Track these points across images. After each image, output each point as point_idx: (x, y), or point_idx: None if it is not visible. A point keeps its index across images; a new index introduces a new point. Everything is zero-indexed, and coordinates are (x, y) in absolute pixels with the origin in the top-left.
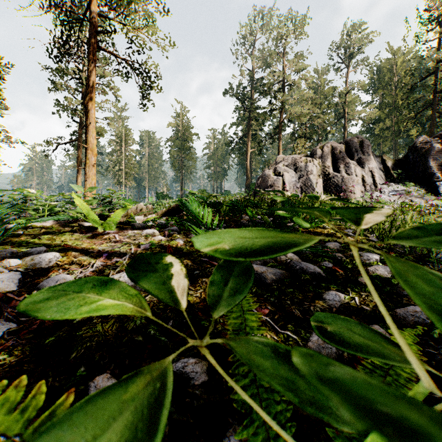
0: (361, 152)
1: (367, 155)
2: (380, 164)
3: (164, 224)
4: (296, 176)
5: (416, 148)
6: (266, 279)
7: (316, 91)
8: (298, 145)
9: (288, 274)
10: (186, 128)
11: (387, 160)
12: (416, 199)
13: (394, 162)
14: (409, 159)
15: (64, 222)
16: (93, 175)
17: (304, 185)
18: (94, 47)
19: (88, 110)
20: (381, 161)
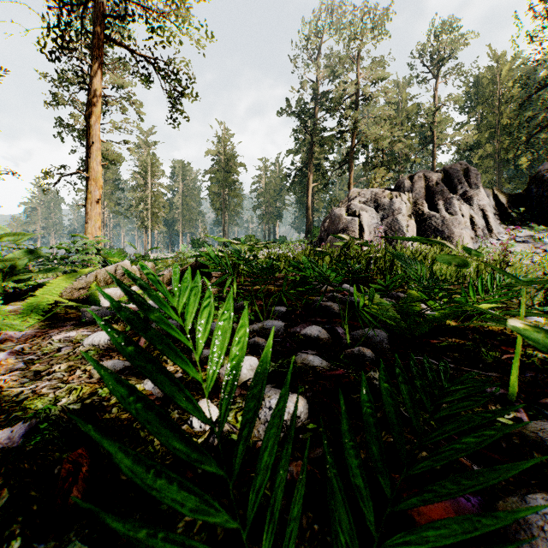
0: (466, 183)
1: (475, 188)
2: (492, 201)
3: None
4: (378, 216)
5: (542, 178)
6: None
7: (396, 109)
8: (377, 176)
9: None
10: (229, 157)
11: (501, 195)
12: None
13: (510, 198)
14: (532, 193)
15: None
16: (97, 215)
17: (389, 229)
18: (99, 38)
19: (89, 124)
20: (492, 197)
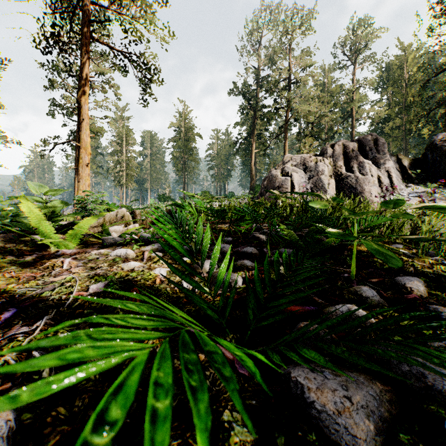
0: (376, 150)
1: (382, 154)
2: (396, 164)
3: (147, 238)
4: (306, 176)
5: (436, 146)
6: (356, 437)
7: (323, 89)
8: (306, 144)
9: (390, 394)
10: (188, 128)
11: (403, 159)
12: (440, 201)
13: (411, 162)
14: (428, 158)
15: (14, 234)
16: (87, 176)
17: (314, 186)
18: (88, 38)
19: (81, 105)
20: (397, 161)
